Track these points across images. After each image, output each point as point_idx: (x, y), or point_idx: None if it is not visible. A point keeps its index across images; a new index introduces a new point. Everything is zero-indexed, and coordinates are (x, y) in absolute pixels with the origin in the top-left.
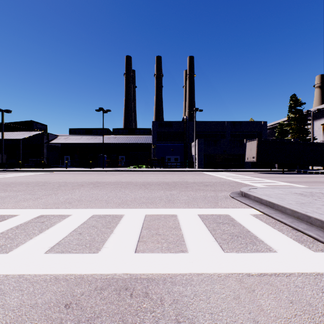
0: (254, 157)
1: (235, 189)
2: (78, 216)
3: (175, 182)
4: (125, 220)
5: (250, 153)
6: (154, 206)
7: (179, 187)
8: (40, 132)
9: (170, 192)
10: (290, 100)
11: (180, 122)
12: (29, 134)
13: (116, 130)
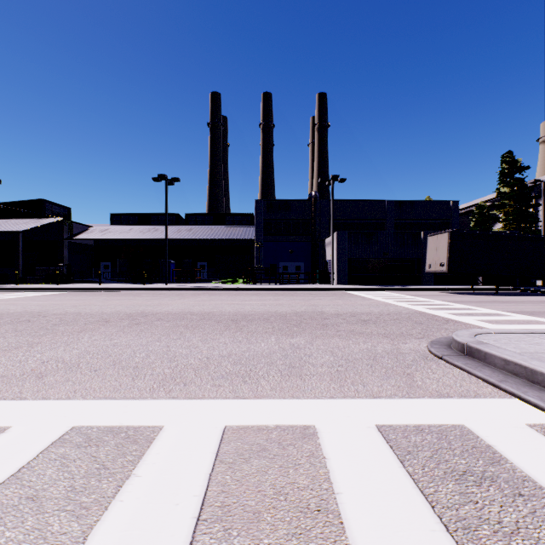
0: (443, 264)
1: (431, 332)
2: (21, 435)
3: (299, 314)
4: (157, 458)
5: (436, 256)
6: (251, 388)
7: (310, 325)
8: (57, 220)
9: (290, 339)
10: (501, 163)
11: (305, 202)
12: (35, 224)
13: (192, 217)
